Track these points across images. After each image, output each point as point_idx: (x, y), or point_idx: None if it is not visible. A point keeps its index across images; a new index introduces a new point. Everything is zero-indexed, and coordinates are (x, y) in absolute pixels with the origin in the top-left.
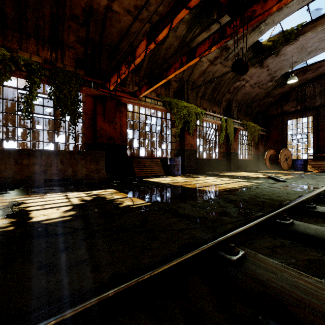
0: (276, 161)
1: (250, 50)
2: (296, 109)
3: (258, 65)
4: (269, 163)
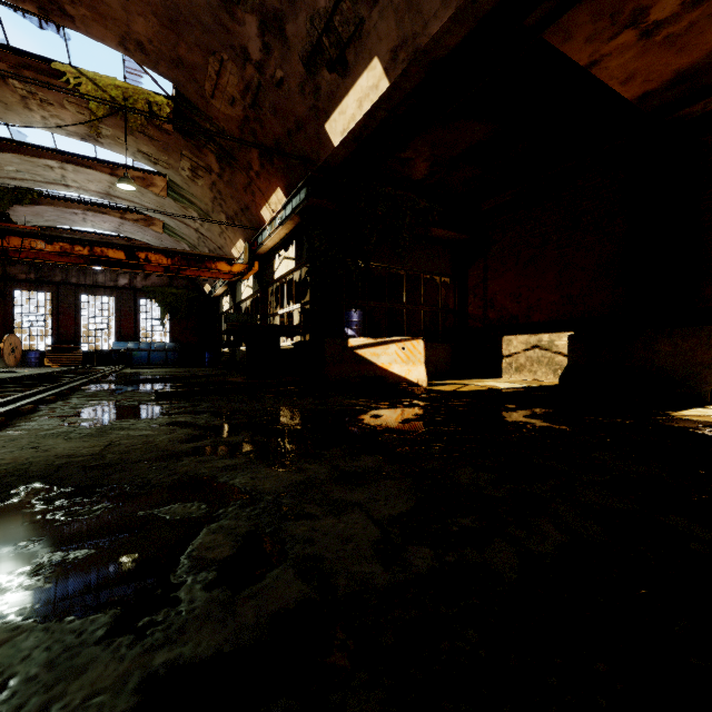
0: None
1: None
2: (30, 277)
3: None
4: None
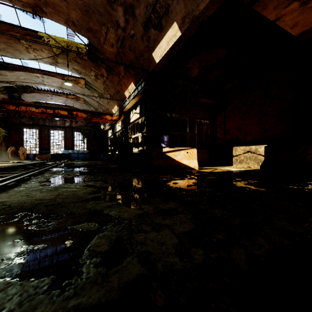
0: (16, 154)
1: (3, 87)
2: (30, 123)
3: (6, 94)
4: (11, 156)
